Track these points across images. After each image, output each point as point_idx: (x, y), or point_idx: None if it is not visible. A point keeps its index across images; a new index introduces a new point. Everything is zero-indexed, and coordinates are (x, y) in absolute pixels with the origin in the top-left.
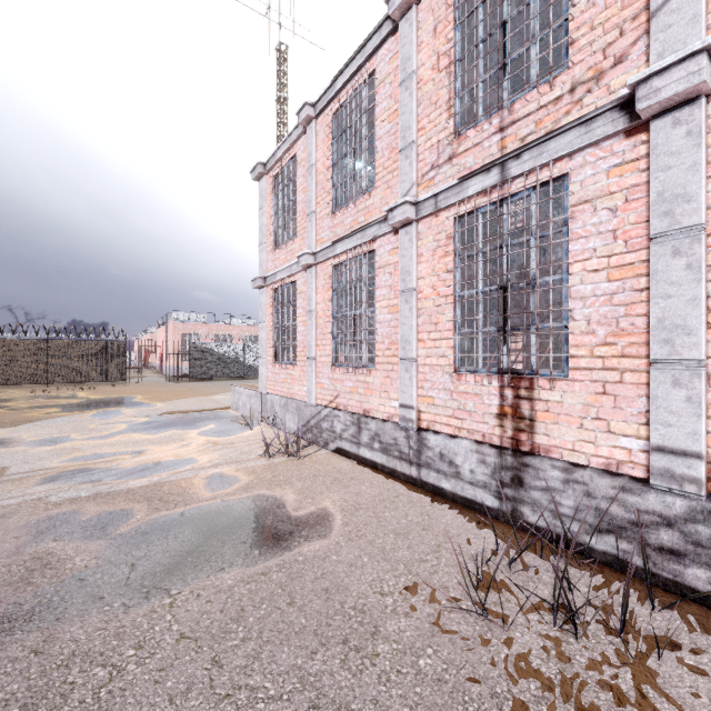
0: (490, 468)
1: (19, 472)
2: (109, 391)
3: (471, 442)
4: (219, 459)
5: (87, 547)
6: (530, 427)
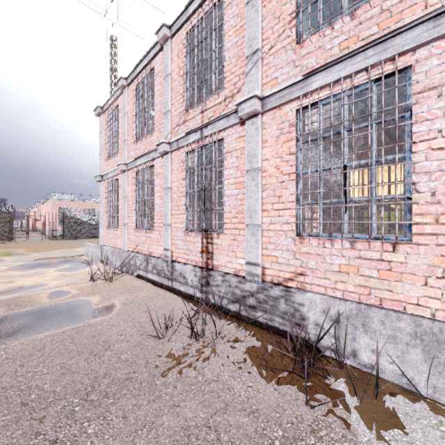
0: (198, 278)
1: None
2: None
3: (192, 266)
4: (63, 283)
5: None
6: (212, 256)
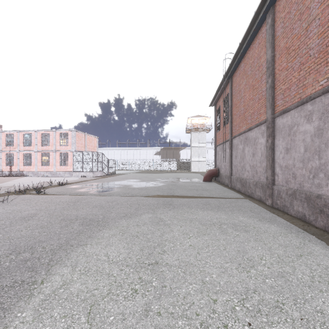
0: (9, 173)
1: None
2: None
3: (7, 171)
4: None
5: None
6: (12, 169)
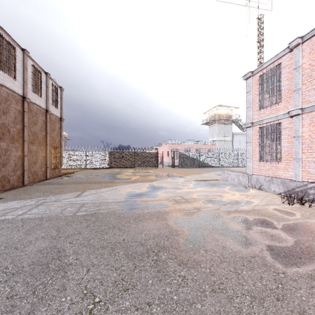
0: None
1: (189, 198)
2: (158, 171)
3: None
4: (262, 202)
5: (276, 231)
6: None
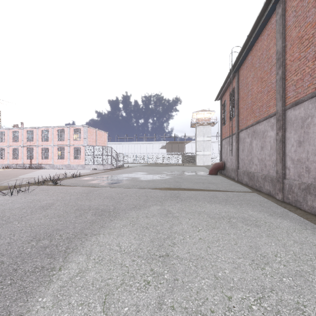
0: (29, 165)
1: None
2: None
3: (28, 164)
4: None
5: None
6: (32, 162)
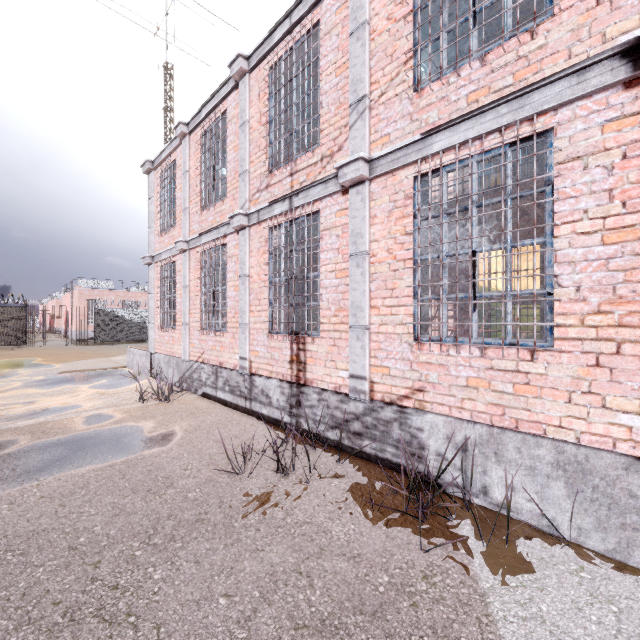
0: (286, 396)
1: None
2: (7, 355)
3: (277, 381)
4: (102, 404)
5: None
6: (304, 368)
